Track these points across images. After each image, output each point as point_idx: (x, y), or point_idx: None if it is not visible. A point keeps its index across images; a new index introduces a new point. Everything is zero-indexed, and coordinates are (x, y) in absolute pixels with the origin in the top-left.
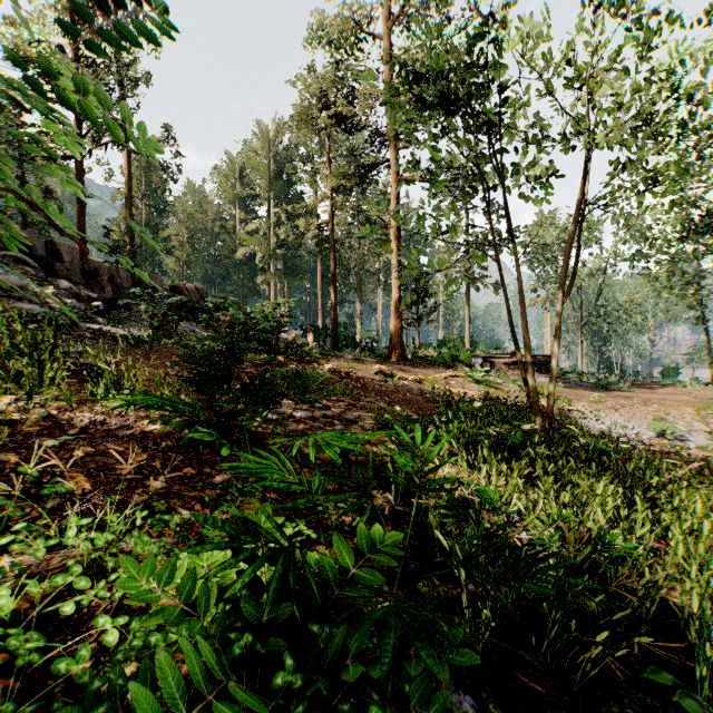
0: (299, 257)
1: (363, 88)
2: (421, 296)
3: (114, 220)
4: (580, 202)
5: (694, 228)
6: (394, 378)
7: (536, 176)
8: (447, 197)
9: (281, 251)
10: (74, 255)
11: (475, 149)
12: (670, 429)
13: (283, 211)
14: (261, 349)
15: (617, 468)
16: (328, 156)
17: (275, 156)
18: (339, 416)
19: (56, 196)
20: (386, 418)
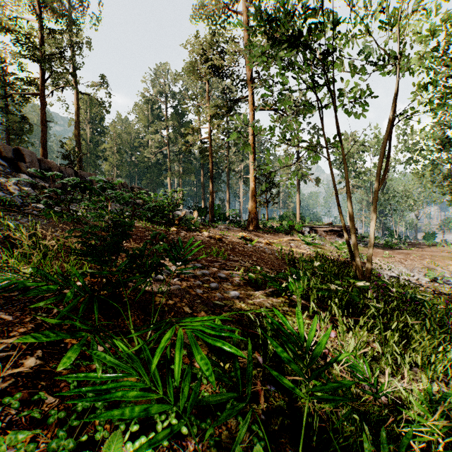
0: (189, 162)
1: (231, 47)
2: (269, 187)
3: (69, 138)
4: (393, 114)
5: (448, 142)
6: (253, 242)
7: (355, 99)
8: (290, 115)
9: (177, 158)
10: (33, 158)
11: (313, 77)
12: (439, 276)
13: (179, 132)
14: (162, 222)
15: (447, 324)
16: (207, 94)
17: (174, 96)
18: (214, 274)
19: (28, 121)
20: (250, 276)
